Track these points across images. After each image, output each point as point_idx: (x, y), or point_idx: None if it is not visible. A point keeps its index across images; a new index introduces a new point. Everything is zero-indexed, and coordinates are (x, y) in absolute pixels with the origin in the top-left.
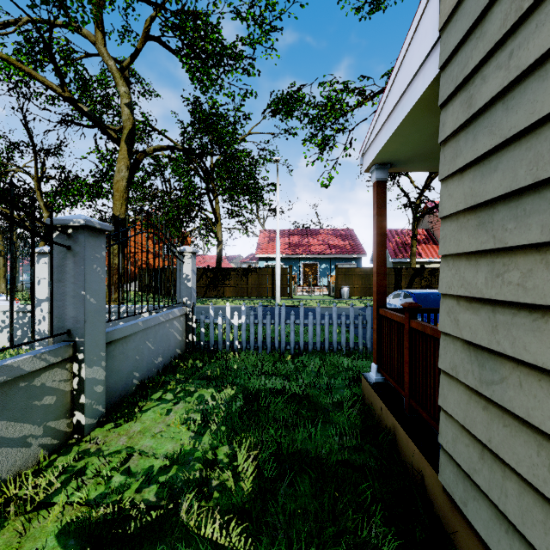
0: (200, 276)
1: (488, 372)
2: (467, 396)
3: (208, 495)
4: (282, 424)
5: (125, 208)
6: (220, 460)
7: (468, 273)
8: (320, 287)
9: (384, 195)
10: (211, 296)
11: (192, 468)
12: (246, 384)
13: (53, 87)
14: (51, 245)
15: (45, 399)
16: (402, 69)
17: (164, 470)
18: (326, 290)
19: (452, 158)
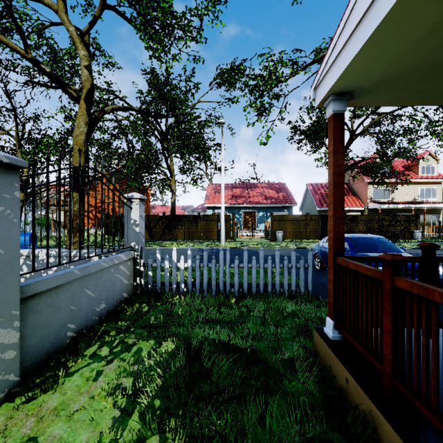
0: (157, 222)
1: None
2: None
3: None
4: (227, 394)
5: (83, 160)
6: None
7: None
8: (258, 231)
9: (342, 130)
10: (166, 239)
11: None
12: (189, 335)
13: (17, 48)
14: None
15: None
16: None
17: None
18: (263, 234)
19: None
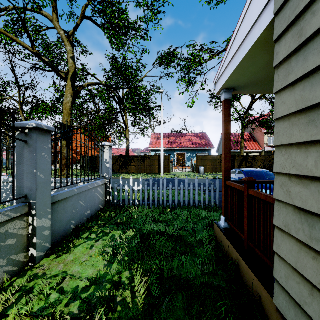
0: (116, 160)
1: (318, 232)
2: (298, 247)
3: (114, 309)
4: (164, 255)
5: (70, 119)
6: (123, 281)
7: (299, 158)
8: (187, 167)
9: (229, 109)
10: (123, 172)
11: (104, 288)
12: (141, 228)
13: (27, 47)
14: (13, 140)
15: (8, 241)
16: (244, 22)
17: (85, 289)
18: (191, 169)
19: (285, 76)
